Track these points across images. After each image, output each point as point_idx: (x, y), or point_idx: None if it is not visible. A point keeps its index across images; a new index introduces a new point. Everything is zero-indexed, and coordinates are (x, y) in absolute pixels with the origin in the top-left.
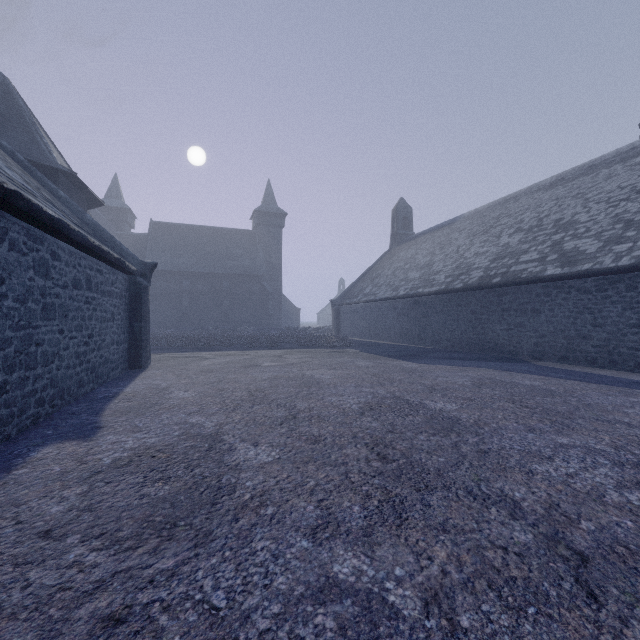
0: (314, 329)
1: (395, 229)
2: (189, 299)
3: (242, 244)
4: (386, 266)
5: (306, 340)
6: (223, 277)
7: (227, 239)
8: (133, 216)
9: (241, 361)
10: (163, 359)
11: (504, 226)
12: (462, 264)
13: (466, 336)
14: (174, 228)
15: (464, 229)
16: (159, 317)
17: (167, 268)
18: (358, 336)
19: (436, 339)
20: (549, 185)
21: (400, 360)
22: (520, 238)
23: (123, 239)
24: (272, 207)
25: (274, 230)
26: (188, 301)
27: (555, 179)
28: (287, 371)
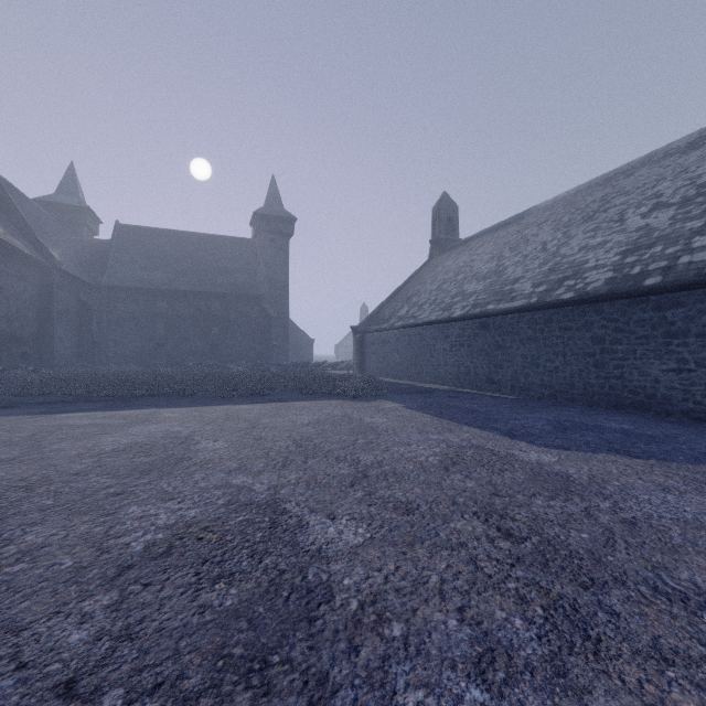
0: (330, 365)
1: (436, 233)
2: (166, 325)
3: (238, 256)
4: (427, 280)
5: (314, 385)
6: (212, 297)
7: (218, 249)
8: (96, 219)
9: (161, 441)
10: (2, 435)
11: (624, 206)
12: (561, 264)
13: (582, 380)
14: (148, 233)
15: (545, 221)
16: (124, 349)
17: (135, 284)
18: (390, 375)
19: (520, 383)
20: (687, 146)
21: (495, 434)
22: (672, 215)
23: (77, 246)
24: (277, 210)
25: (280, 239)
26: (164, 328)
27: (697, 136)
28: (237, 493)
